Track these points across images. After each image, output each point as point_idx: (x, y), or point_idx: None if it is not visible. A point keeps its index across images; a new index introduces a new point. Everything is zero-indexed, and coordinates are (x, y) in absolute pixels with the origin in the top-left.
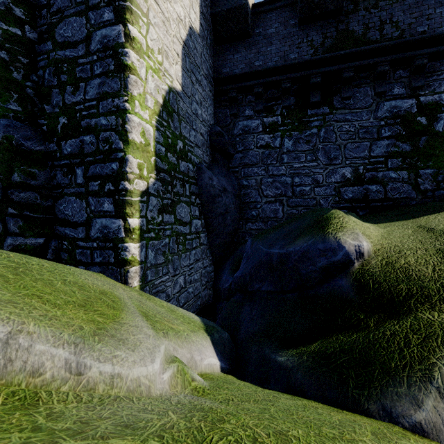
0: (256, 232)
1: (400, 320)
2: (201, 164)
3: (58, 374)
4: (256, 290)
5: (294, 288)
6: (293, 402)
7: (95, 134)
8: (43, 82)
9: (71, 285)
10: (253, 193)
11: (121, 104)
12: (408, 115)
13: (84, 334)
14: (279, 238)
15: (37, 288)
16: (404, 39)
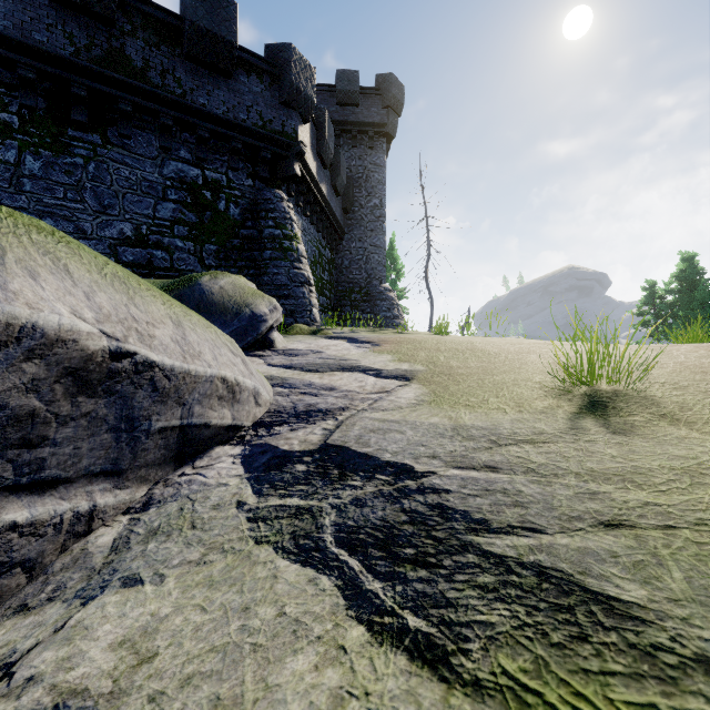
0: None
1: None
2: None
3: None
4: None
5: None
6: None
7: None
8: None
9: None
10: None
11: None
12: (195, 184)
13: None
14: None
15: None
16: (186, 102)
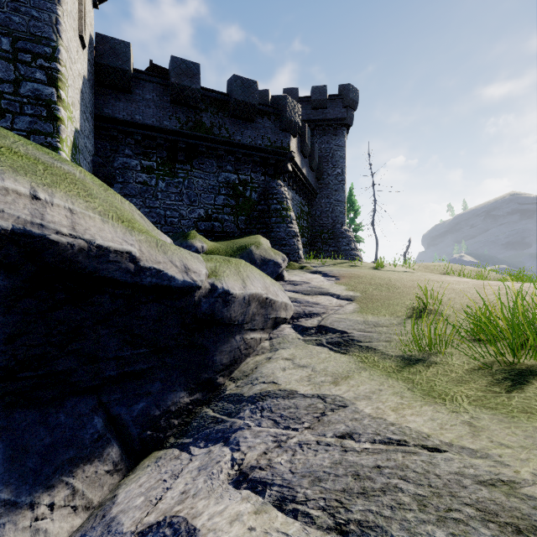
0: None
1: None
2: None
3: None
4: None
5: None
6: None
7: None
8: None
9: None
10: None
11: (54, 143)
12: (234, 184)
13: None
14: None
15: None
16: (231, 140)
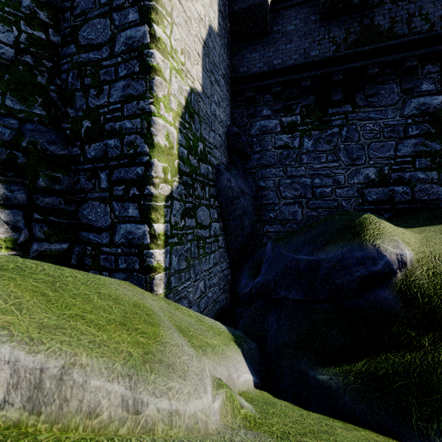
0: (274, 235)
1: None
2: (220, 165)
3: (115, 413)
4: (282, 297)
5: (327, 297)
6: (351, 433)
7: (119, 137)
8: (66, 85)
9: (106, 299)
10: (271, 194)
11: (146, 106)
12: (438, 112)
13: (134, 362)
14: (305, 243)
15: (78, 306)
16: (434, 33)
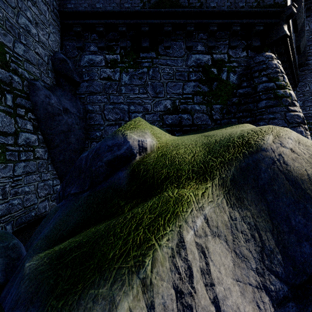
0: None
1: (147, 202)
2: (35, 80)
3: None
4: (67, 194)
5: (89, 186)
6: None
7: None
8: None
9: None
10: (97, 117)
11: None
12: (206, 66)
13: None
14: None
15: None
16: (202, 9)
